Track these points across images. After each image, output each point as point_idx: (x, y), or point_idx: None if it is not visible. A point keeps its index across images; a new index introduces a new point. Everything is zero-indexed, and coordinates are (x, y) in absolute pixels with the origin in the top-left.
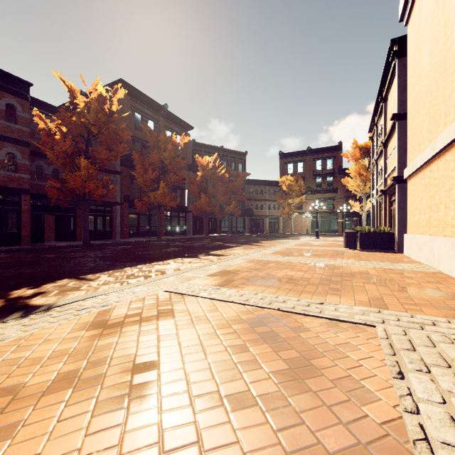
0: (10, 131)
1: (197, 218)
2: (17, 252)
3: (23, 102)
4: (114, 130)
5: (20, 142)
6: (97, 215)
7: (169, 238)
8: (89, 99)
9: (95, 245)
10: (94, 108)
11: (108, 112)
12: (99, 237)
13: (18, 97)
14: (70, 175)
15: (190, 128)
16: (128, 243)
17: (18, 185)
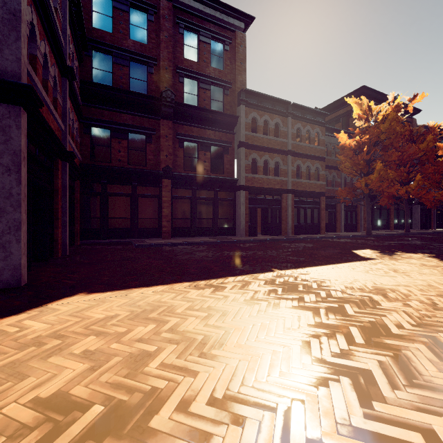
0: (316, 152)
1: (423, 211)
2: (337, 238)
3: (322, 129)
4: (402, 133)
5: (321, 158)
6: (347, 210)
7: (415, 232)
8: (387, 111)
9: (372, 236)
10: (390, 118)
11: (402, 119)
12: (348, 229)
13: (320, 126)
14: (364, 178)
15: (417, 112)
16: (391, 235)
17: (319, 190)
